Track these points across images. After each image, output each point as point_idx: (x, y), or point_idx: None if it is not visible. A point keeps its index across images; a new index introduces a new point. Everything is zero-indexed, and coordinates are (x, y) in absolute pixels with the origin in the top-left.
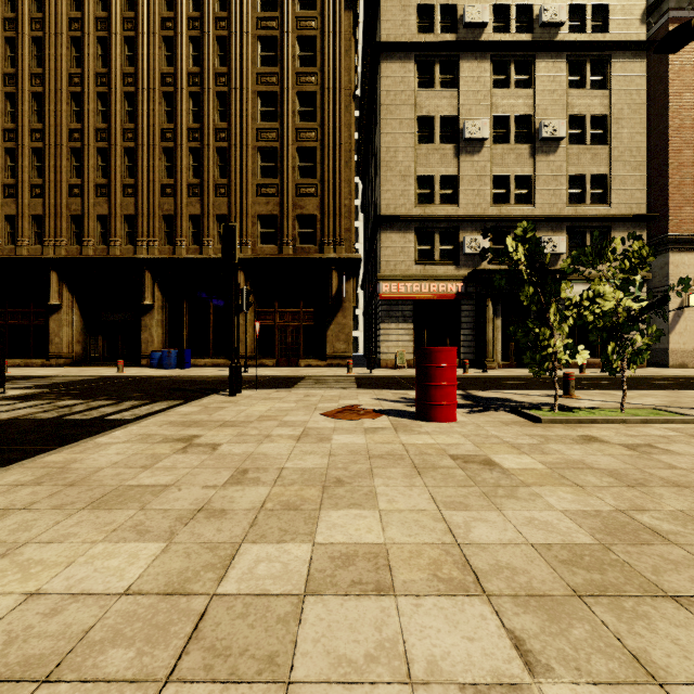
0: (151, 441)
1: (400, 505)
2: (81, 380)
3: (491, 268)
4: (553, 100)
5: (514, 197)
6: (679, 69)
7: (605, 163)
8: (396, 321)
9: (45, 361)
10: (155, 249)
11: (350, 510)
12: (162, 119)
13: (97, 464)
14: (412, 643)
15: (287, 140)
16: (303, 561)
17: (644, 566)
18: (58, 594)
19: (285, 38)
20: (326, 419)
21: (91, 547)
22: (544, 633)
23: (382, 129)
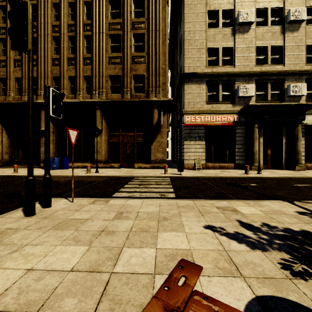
0: None
1: None
2: None
3: (259, 103)
4: None
5: (270, 61)
6: None
7: None
8: (194, 139)
9: None
10: None
11: None
12: (52, 19)
13: None
14: None
15: (127, 29)
16: None
17: None
18: None
19: None
20: None
21: None
22: None
23: (185, 19)
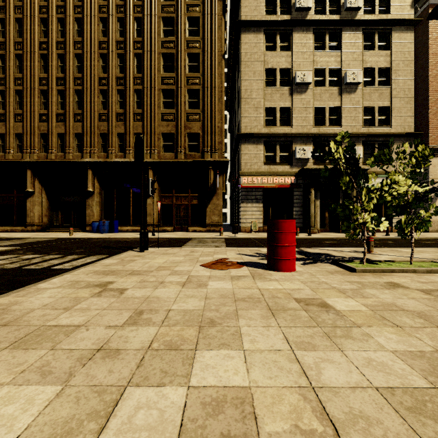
0: (77, 287)
1: (260, 345)
2: (44, 240)
3: (313, 167)
4: (353, 58)
5: (328, 121)
6: (436, 38)
7: (387, 99)
8: (251, 202)
9: (23, 228)
10: (95, 155)
11: (220, 350)
12: (99, 71)
13: (31, 306)
14: None
15: (181, 84)
16: (177, 407)
17: None
18: None
19: (179, 18)
20: (204, 269)
21: None
22: None
23: (242, 77)
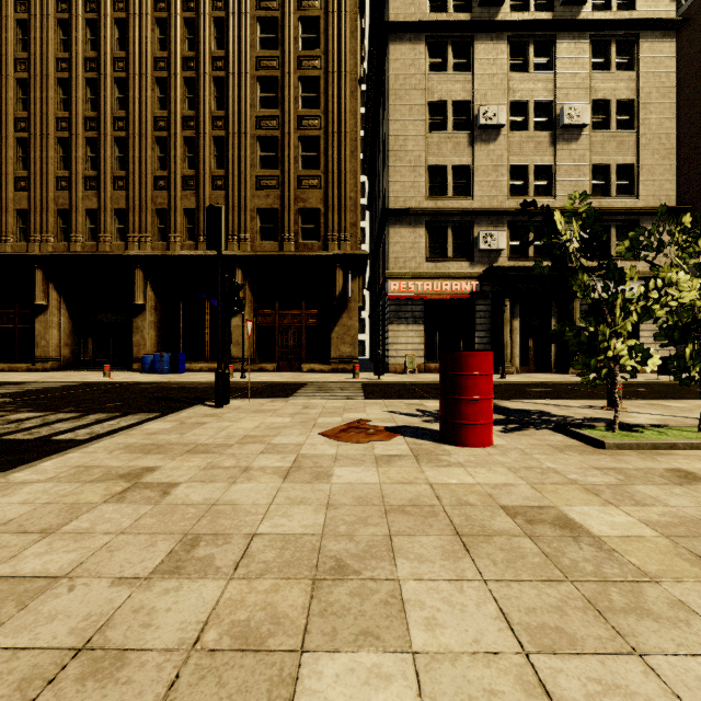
0: (84, 479)
1: (450, 638)
2: (60, 386)
3: (509, 264)
4: (575, 83)
5: (533, 189)
6: None
7: (632, 151)
8: (405, 322)
9: (30, 365)
10: (147, 246)
11: (359, 652)
12: (154, 107)
13: None
14: None
15: (289, 128)
16: None
17: None
18: None
19: (286, 19)
20: (327, 441)
21: None
22: None
23: (390, 116)
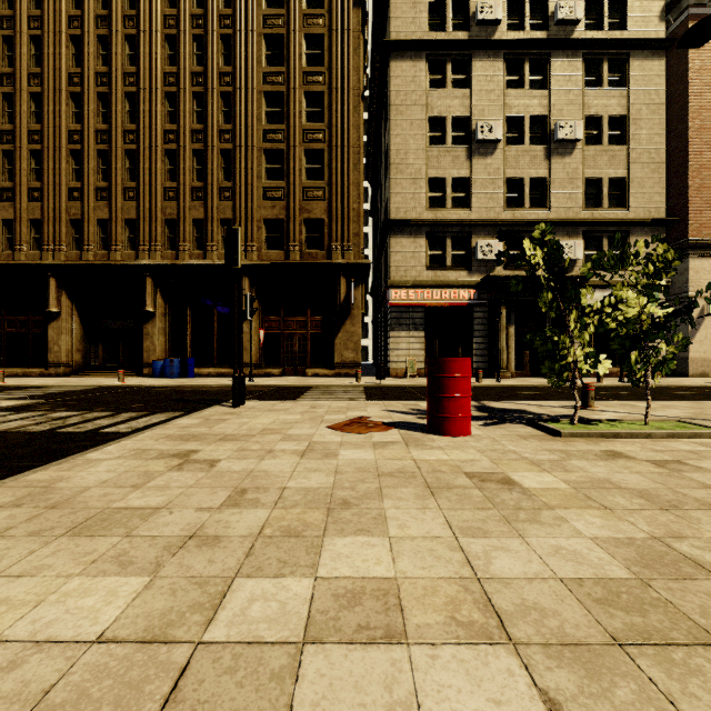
0: (145, 457)
1: (412, 531)
2: (80, 390)
3: (505, 274)
4: (569, 100)
5: (528, 201)
6: (699, 68)
7: (623, 165)
8: (406, 329)
9: (43, 370)
10: (157, 255)
11: (357, 537)
12: (164, 120)
13: (84, 483)
14: (428, 708)
15: (294, 142)
16: (303, 599)
17: (690, 606)
18: (19, 642)
19: (292, 36)
20: (333, 432)
21: (66, 581)
22: (584, 695)
23: (392, 130)
